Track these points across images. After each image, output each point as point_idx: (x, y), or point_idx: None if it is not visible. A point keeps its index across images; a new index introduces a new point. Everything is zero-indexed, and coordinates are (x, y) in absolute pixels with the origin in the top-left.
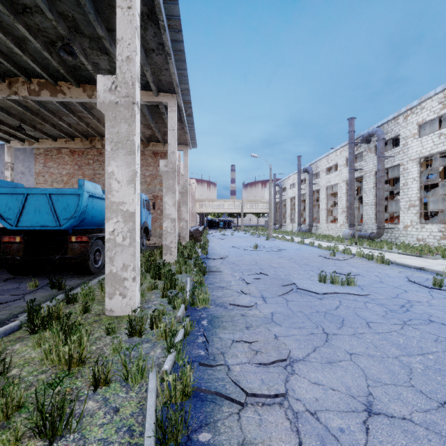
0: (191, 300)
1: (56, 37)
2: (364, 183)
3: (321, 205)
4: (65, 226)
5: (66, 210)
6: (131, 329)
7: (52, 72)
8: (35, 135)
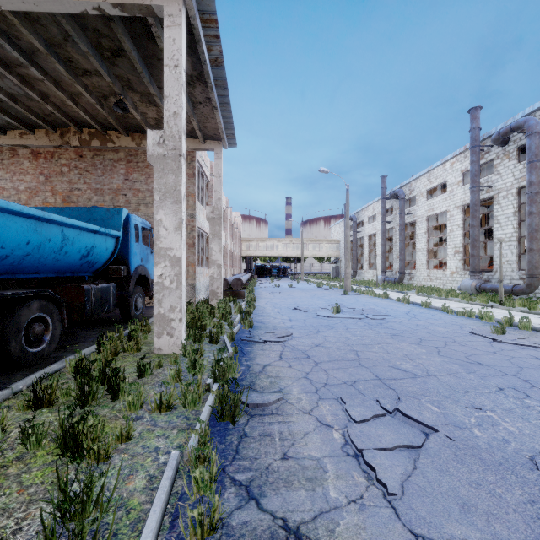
0: None
1: None
2: (495, 208)
3: (418, 243)
4: None
5: None
6: None
7: None
8: None
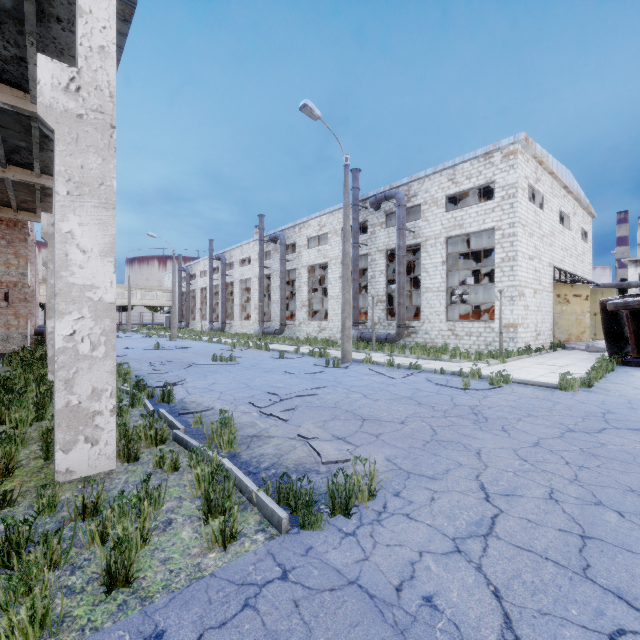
0: (117, 373)
1: None
2: (272, 281)
3: (235, 300)
4: None
5: None
6: None
7: None
8: None
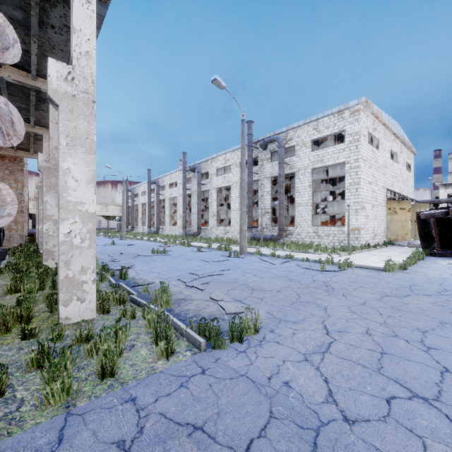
0: None
1: None
2: (192, 199)
3: (166, 211)
4: None
5: None
6: None
7: None
8: None
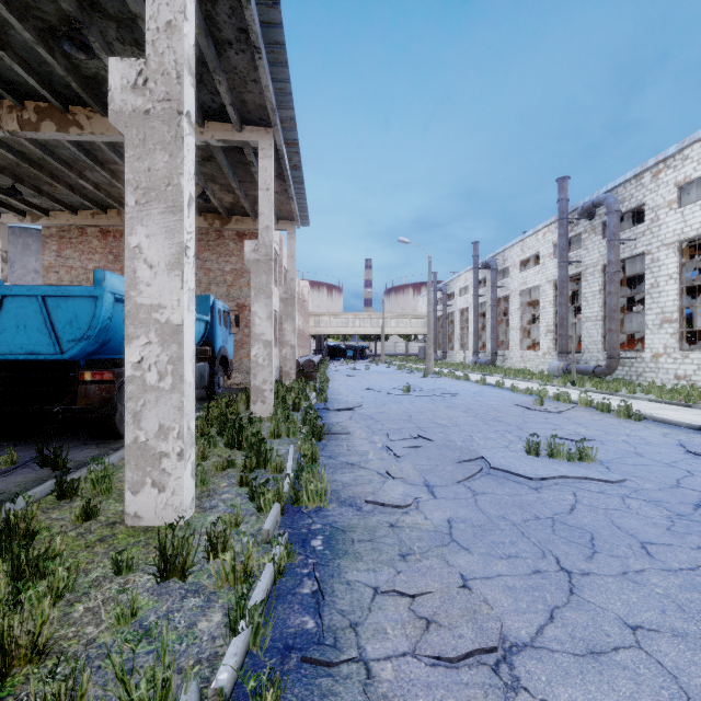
0: (292, 493)
1: (59, 19)
2: (583, 285)
3: (512, 321)
4: (70, 354)
5: (73, 324)
6: (164, 565)
7: (59, 88)
8: (41, 204)
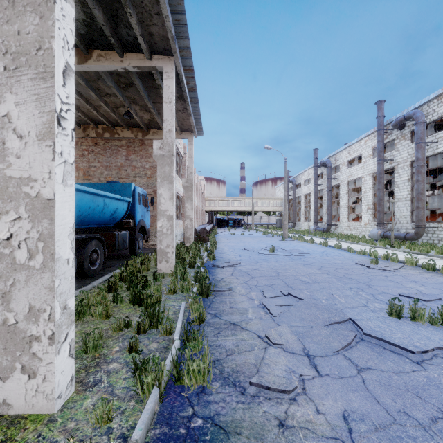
0: (174, 371)
1: None
2: (395, 176)
3: (341, 201)
4: None
5: None
6: None
7: None
8: None
